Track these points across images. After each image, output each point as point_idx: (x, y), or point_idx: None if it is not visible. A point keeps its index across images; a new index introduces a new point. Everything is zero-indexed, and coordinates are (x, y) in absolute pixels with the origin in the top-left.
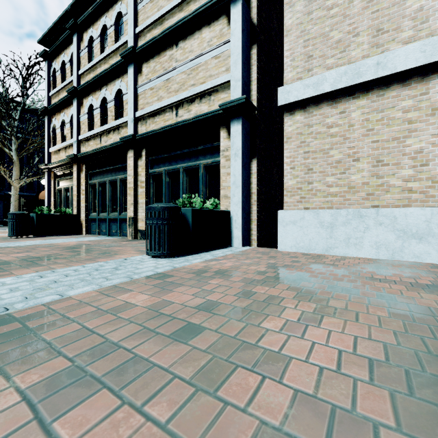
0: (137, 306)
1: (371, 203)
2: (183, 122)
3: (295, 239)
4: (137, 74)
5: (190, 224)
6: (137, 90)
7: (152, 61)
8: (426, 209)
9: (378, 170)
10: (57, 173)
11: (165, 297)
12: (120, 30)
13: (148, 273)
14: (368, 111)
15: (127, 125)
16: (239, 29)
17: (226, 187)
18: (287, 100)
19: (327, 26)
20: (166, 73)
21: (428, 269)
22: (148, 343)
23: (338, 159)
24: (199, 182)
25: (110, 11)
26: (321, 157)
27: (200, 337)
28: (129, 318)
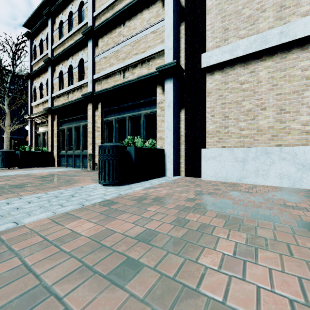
0: (82, 235)
1: (275, 143)
2: (129, 82)
3: (214, 171)
4: (94, 47)
5: (133, 159)
6: (95, 59)
7: (106, 37)
8: None
9: (281, 117)
10: (37, 121)
11: (108, 224)
12: (82, 15)
13: (98, 200)
14: (273, 71)
15: (87, 85)
16: (171, 9)
17: (161, 130)
18: (208, 63)
19: (240, 5)
20: (116, 45)
21: None
22: (84, 284)
23: (249, 108)
24: (141, 127)
25: (75, 1)
26: (235, 107)
27: (139, 275)
28: (71, 249)
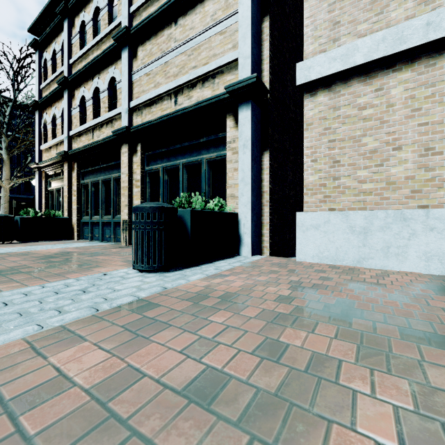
0: (76, 383)
1: (417, 203)
2: (183, 110)
3: (317, 248)
4: (131, 59)
5: (189, 228)
6: (132, 77)
7: (149, 43)
8: None
9: (428, 161)
10: (49, 173)
11: (135, 354)
12: (114, 12)
13: (125, 299)
14: (413, 87)
15: (121, 117)
16: None
17: (233, 185)
18: (307, 77)
19: None
20: (164, 55)
21: None
22: None
23: (373, 147)
24: (201, 180)
25: None
26: (351, 146)
27: None
28: (45, 424)
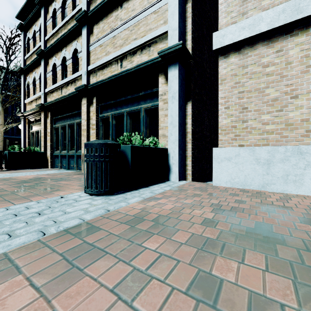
0: None
1: None
2: (126, 71)
3: (230, 175)
4: (89, 35)
5: (129, 160)
6: (89, 48)
7: (101, 22)
8: None
9: None
10: (31, 119)
11: (65, 292)
12: (77, 1)
13: (72, 222)
14: (308, 48)
15: (81, 78)
16: None
17: (164, 127)
18: (221, 43)
19: None
20: (112, 31)
21: None
22: None
23: (274, 97)
24: (140, 123)
25: None
26: (257, 95)
27: None
28: None
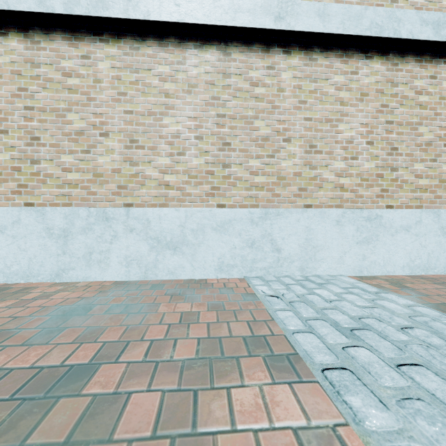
0: None
1: (123, 200)
2: None
3: (3, 260)
4: None
5: None
6: None
7: None
8: (181, 210)
9: (132, 154)
10: None
11: None
12: None
13: None
14: (120, 66)
15: None
16: None
17: None
18: None
19: None
20: None
21: (162, 297)
22: None
23: (79, 128)
24: None
25: None
26: (54, 120)
27: None
28: None
